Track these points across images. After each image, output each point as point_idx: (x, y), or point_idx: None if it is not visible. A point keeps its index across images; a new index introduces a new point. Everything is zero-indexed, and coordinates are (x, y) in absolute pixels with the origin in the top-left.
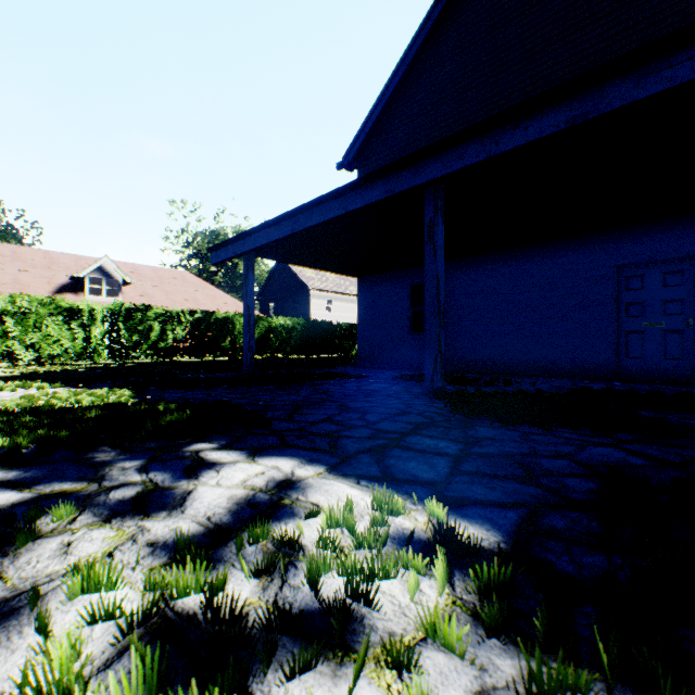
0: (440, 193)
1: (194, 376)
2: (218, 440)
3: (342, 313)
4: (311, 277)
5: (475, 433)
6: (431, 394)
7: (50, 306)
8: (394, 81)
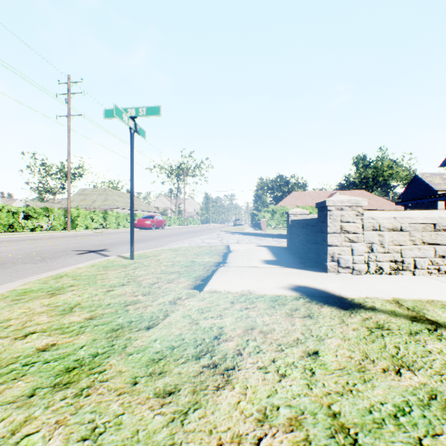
0: None
1: None
2: None
3: None
4: (437, 183)
5: None
6: None
7: None
8: None
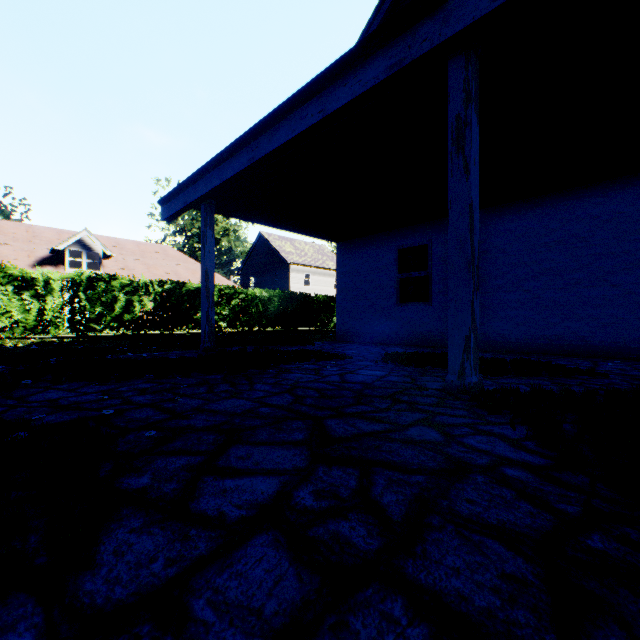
0: (474, 74)
1: (138, 355)
2: None
3: (320, 286)
4: (289, 252)
5: None
6: (461, 395)
7: None
8: (379, 16)
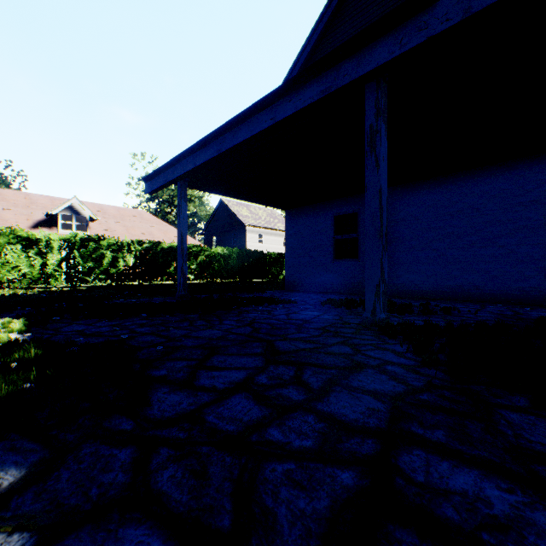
0: (383, 95)
1: (127, 300)
2: (7, 466)
3: (271, 245)
4: (246, 215)
5: (520, 436)
6: (373, 327)
7: (9, 236)
8: (319, 28)
